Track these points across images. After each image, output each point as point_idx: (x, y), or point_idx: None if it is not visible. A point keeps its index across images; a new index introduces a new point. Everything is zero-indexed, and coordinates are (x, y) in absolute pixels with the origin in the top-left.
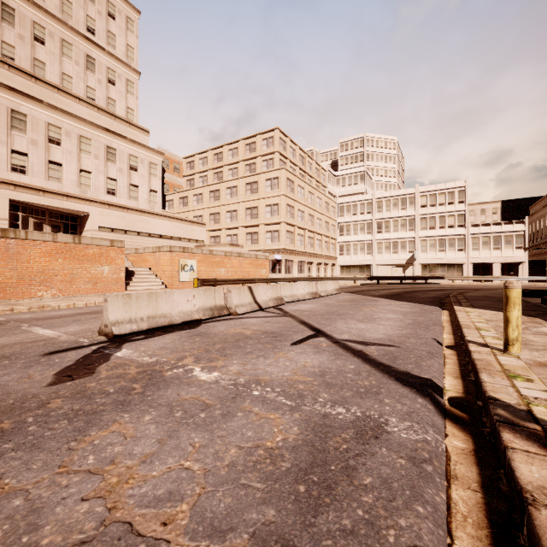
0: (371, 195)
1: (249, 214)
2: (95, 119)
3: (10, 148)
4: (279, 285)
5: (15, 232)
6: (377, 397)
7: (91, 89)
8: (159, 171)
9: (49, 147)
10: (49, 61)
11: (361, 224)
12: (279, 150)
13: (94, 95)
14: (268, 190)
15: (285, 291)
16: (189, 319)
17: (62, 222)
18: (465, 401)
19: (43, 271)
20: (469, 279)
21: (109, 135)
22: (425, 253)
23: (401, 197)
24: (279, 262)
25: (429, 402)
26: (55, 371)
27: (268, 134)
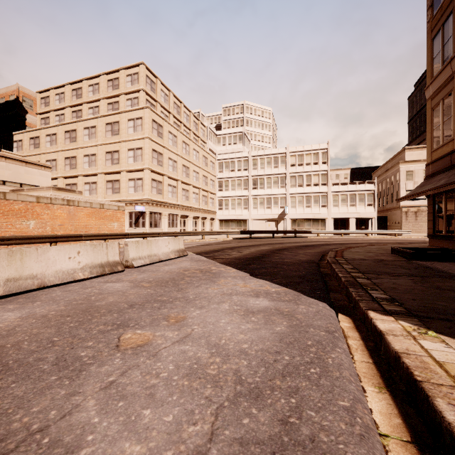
0: (247, 153)
1: (109, 159)
2: None
3: None
4: None
5: None
6: None
7: None
8: None
9: None
10: None
11: (239, 180)
12: (146, 89)
13: None
14: (131, 131)
15: None
16: None
17: None
18: None
19: None
20: (332, 232)
21: None
22: (294, 208)
23: (274, 156)
24: (142, 215)
25: None
26: None
27: (133, 70)
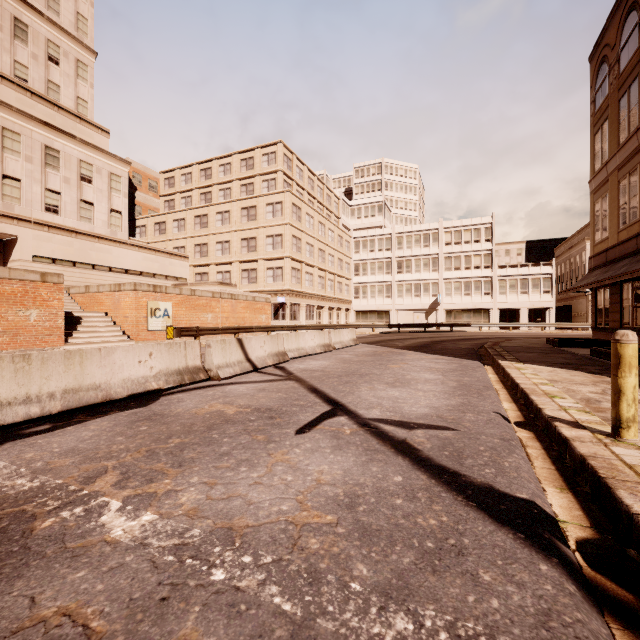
0: (390, 229)
1: (245, 247)
2: (27, 107)
3: None
4: (282, 336)
5: None
6: (463, 564)
7: (22, 65)
8: (124, 185)
9: None
10: None
11: (380, 262)
12: (283, 169)
13: (26, 74)
14: (270, 217)
15: (290, 343)
16: (141, 390)
17: None
18: (607, 550)
19: None
20: (497, 326)
21: (49, 131)
22: (449, 297)
23: (423, 233)
24: (282, 306)
25: (563, 574)
26: None
27: (270, 148)
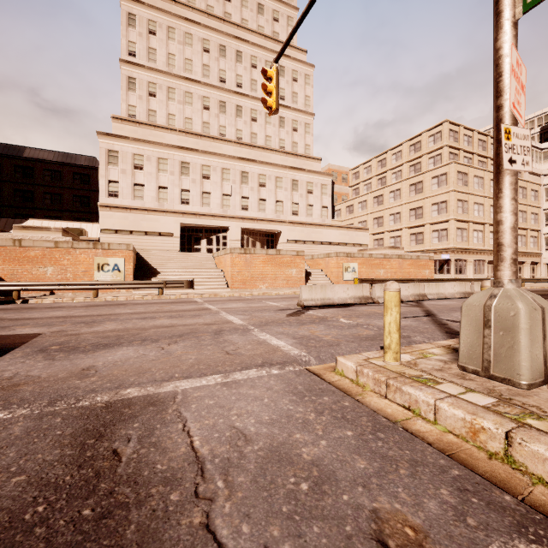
0: None
1: (413, 215)
2: (284, 161)
3: (241, 196)
4: (422, 284)
5: (249, 250)
6: (422, 333)
7: (282, 140)
8: (328, 190)
9: (259, 190)
10: (259, 131)
11: None
12: (449, 144)
13: (284, 144)
14: (435, 188)
15: (430, 289)
16: (344, 302)
17: (266, 239)
18: None
19: (261, 272)
20: None
21: (294, 171)
22: None
23: None
24: (447, 262)
25: (448, 337)
26: (285, 314)
27: (435, 130)
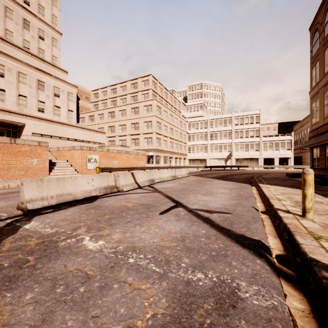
0: (206, 117)
1: (133, 127)
2: (29, 61)
3: None
4: (152, 172)
5: None
6: (226, 259)
7: (27, 41)
8: (74, 98)
9: None
10: None
11: (201, 134)
12: (152, 88)
13: (29, 45)
14: (145, 112)
15: (156, 175)
16: (88, 195)
17: (6, 129)
18: (287, 258)
19: None
20: (262, 167)
21: (40, 72)
22: (237, 152)
23: (224, 119)
24: (152, 157)
25: (265, 263)
26: None
27: (145, 78)
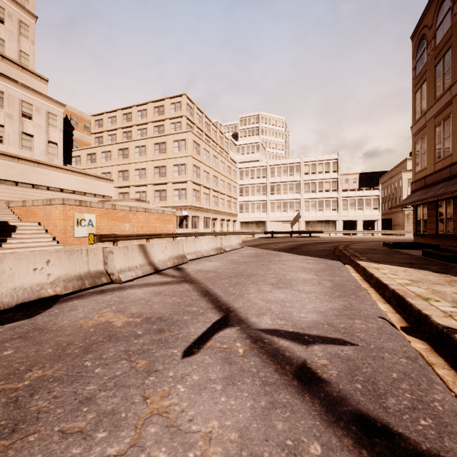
0: (265, 162)
1: (157, 173)
2: None
3: None
4: (181, 242)
5: None
6: None
7: None
8: (59, 122)
9: None
10: None
11: (258, 186)
12: (187, 115)
13: None
14: (176, 150)
15: (189, 247)
16: (33, 298)
17: None
18: None
19: None
20: (341, 233)
21: None
22: (308, 212)
23: (289, 165)
24: (186, 218)
25: None
26: None
27: (176, 99)
